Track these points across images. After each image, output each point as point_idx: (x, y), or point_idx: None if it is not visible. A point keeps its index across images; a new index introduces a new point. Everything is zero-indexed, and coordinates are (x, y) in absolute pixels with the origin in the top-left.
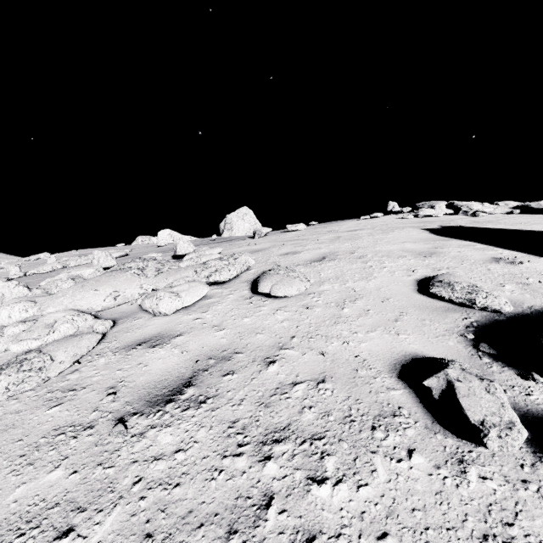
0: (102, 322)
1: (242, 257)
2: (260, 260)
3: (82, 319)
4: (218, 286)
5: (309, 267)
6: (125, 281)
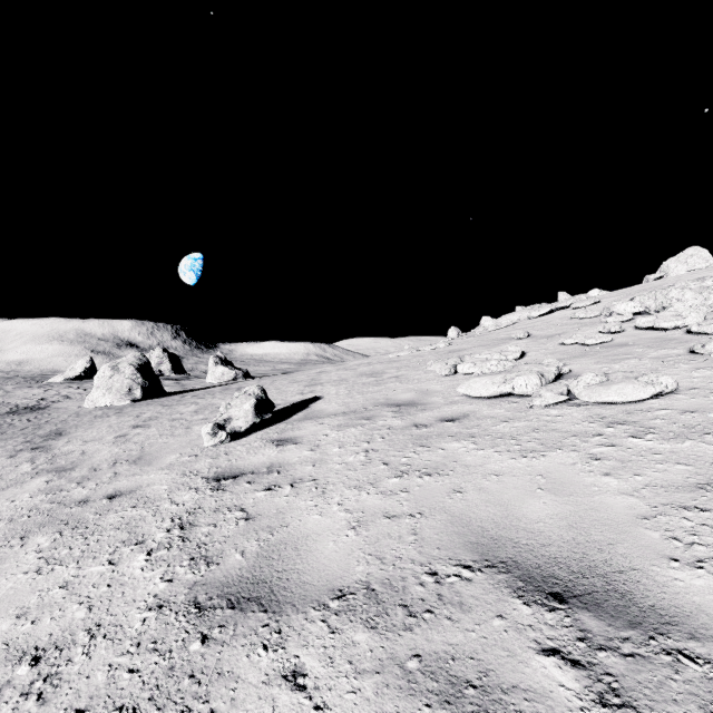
0: (514, 320)
1: (578, 296)
2: (601, 298)
3: (509, 320)
4: (562, 310)
5: (616, 297)
6: (524, 311)
